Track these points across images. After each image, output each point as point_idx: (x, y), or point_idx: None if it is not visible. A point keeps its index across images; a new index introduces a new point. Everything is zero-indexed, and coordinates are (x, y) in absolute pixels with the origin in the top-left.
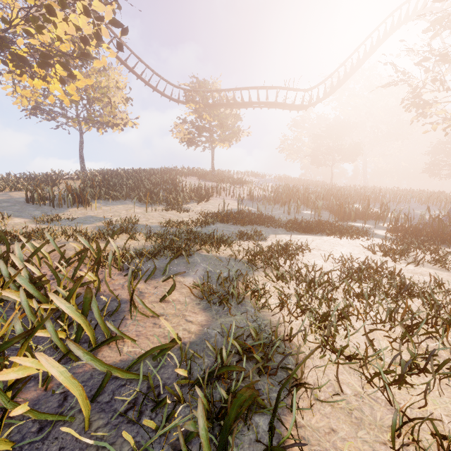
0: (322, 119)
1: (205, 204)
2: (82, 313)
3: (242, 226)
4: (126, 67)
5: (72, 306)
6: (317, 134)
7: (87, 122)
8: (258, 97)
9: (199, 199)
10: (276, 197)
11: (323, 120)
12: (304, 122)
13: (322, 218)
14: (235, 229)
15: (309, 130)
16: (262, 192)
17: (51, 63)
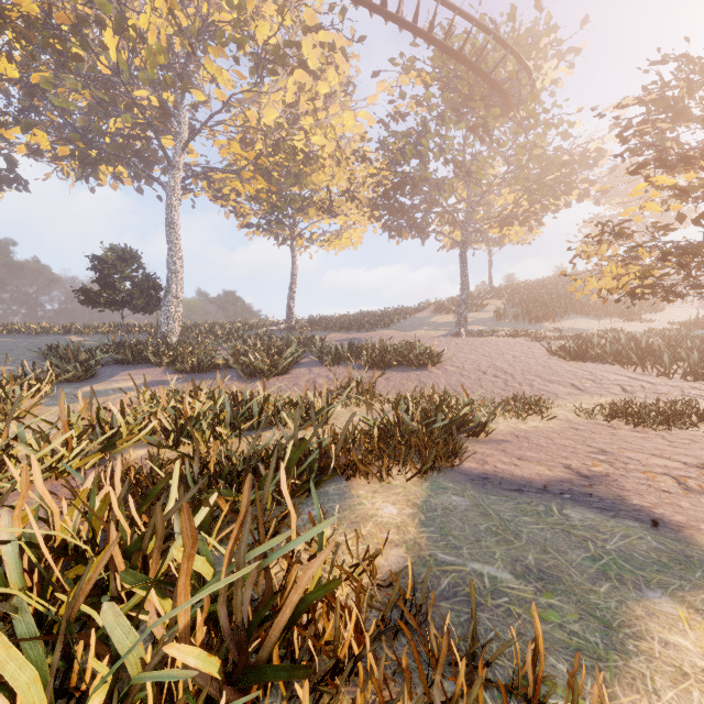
0: None
1: (661, 315)
2: (697, 347)
3: None
4: None
5: (699, 343)
6: None
7: (499, 244)
8: None
9: (653, 310)
10: None
11: None
12: None
13: None
14: None
15: None
16: None
17: (528, 221)
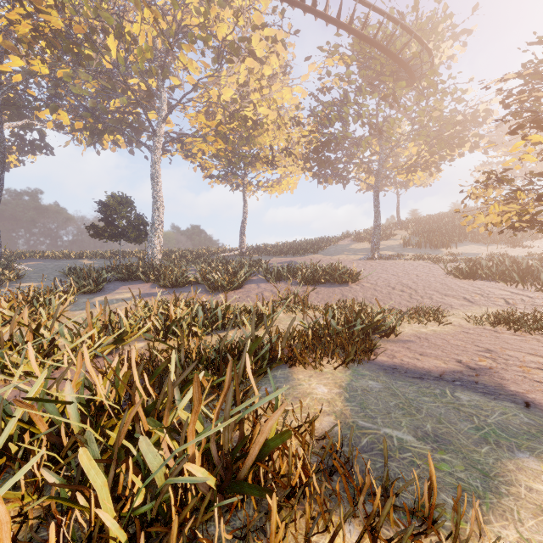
0: None
1: (540, 241)
2: None
3: None
4: None
5: None
6: None
7: (405, 187)
8: None
9: (533, 238)
10: None
11: None
12: None
13: None
14: None
15: None
16: None
17: (429, 168)
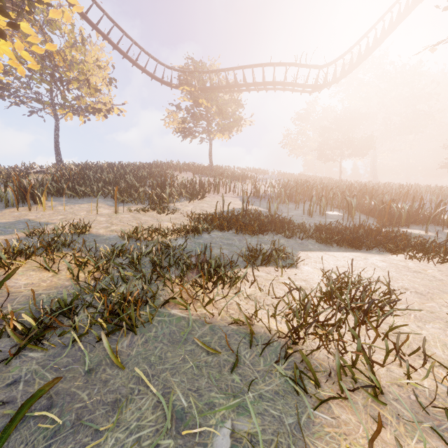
0: (328, 112)
1: (199, 203)
2: None
3: (251, 235)
4: (109, 42)
5: None
6: (324, 126)
7: (62, 106)
8: (264, 76)
9: (192, 196)
10: (289, 194)
11: (329, 112)
12: (308, 115)
13: (358, 222)
14: (239, 241)
15: (314, 123)
16: (271, 187)
17: None
